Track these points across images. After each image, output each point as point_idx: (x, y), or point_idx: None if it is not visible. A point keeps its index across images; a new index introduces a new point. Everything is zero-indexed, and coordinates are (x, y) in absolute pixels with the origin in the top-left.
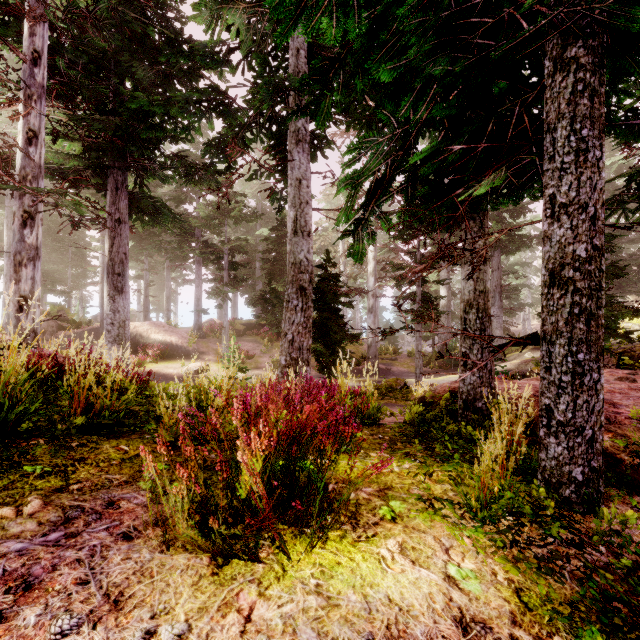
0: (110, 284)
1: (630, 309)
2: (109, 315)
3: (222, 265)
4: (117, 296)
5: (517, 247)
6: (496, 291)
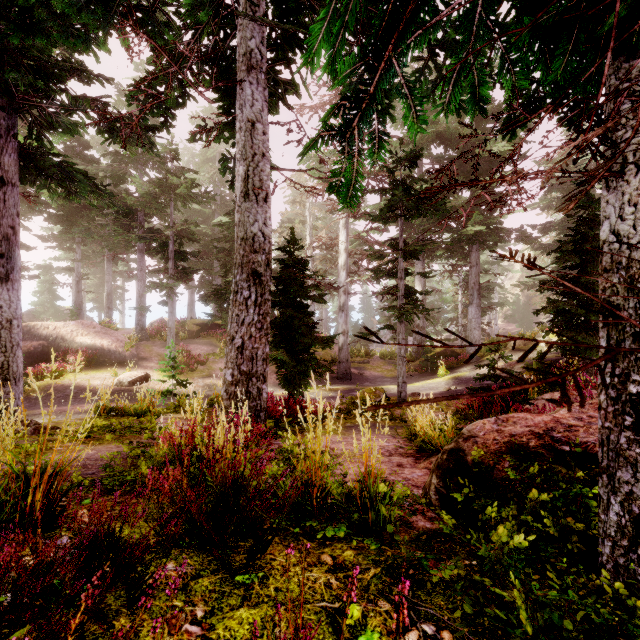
0: None
1: None
2: None
3: (168, 254)
4: None
5: (494, 242)
6: (474, 288)
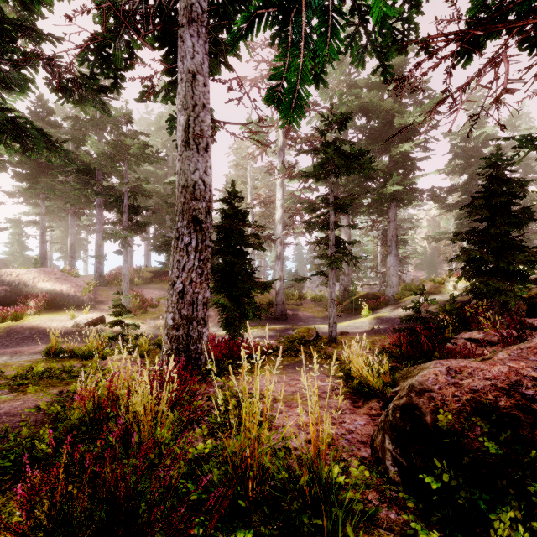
0: None
1: None
2: None
3: (123, 208)
4: None
5: (409, 201)
6: (393, 240)
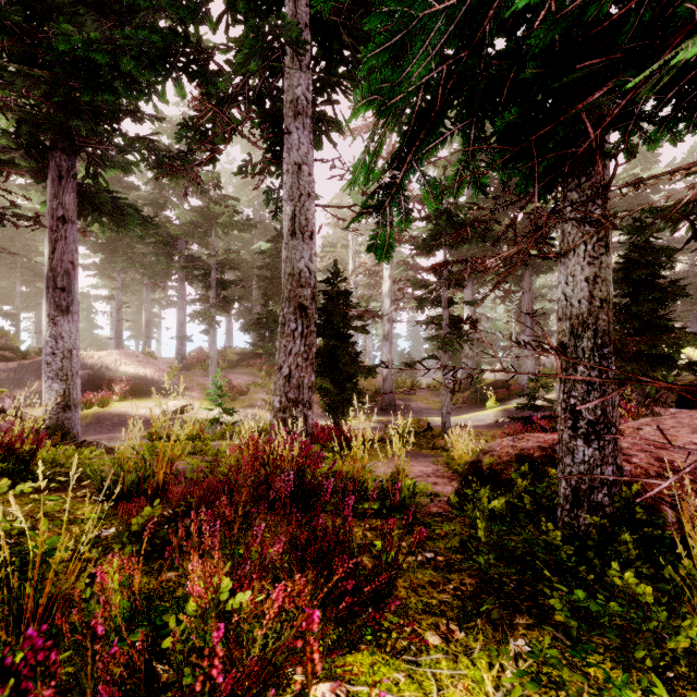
0: (50, 302)
1: (695, 336)
2: (49, 342)
3: (209, 283)
4: (60, 317)
5: (549, 266)
6: (527, 316)
